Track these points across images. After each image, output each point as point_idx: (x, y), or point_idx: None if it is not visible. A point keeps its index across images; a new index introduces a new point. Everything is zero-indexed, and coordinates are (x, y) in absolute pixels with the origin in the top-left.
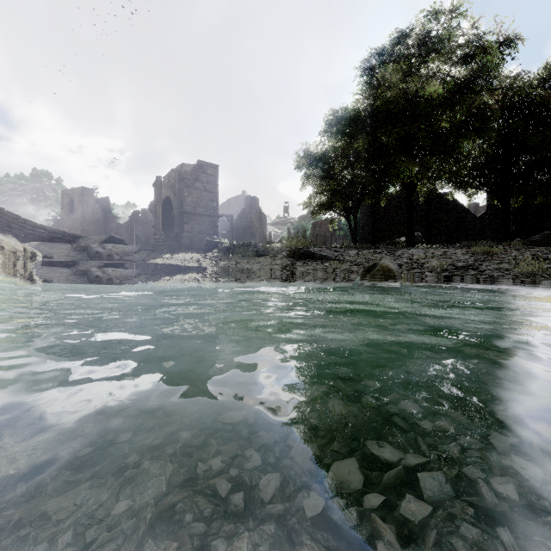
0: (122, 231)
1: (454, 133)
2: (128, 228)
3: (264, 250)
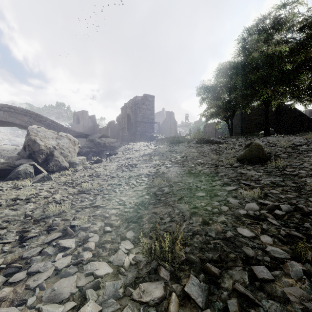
0: (103, 132)
1: (294, 71)
2: (106, 130)
3: (182, 140)
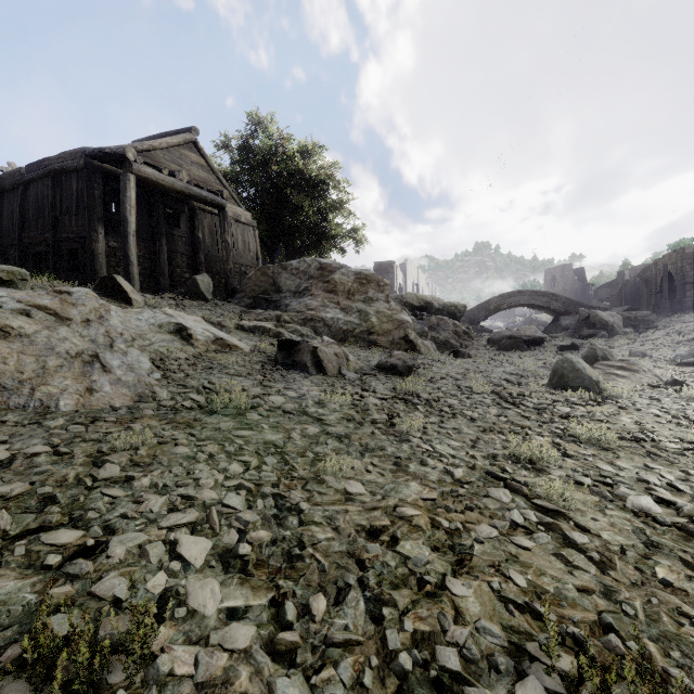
0: (613, 299)
1: None
2: (618, 296)
3: None
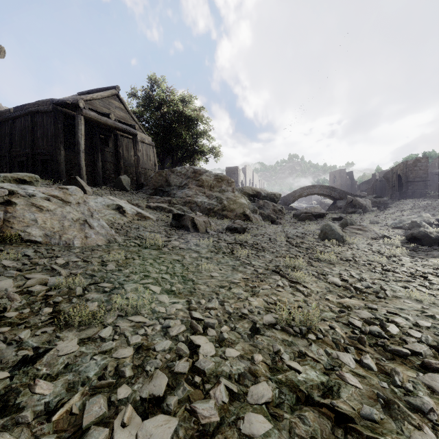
0: (368, 190)
1: None
2: (371, 188)
3: None
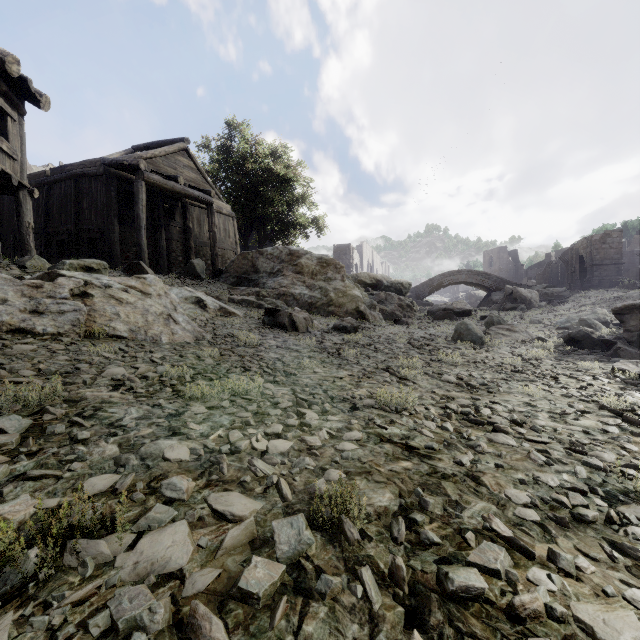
0: (539, 277)
1: None
2: (543, 275)
3: None
